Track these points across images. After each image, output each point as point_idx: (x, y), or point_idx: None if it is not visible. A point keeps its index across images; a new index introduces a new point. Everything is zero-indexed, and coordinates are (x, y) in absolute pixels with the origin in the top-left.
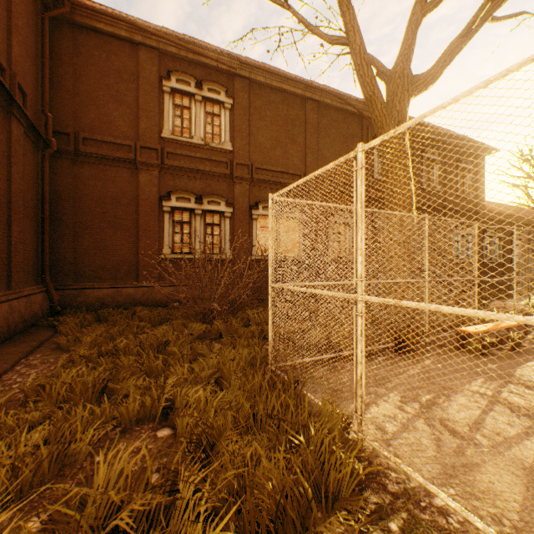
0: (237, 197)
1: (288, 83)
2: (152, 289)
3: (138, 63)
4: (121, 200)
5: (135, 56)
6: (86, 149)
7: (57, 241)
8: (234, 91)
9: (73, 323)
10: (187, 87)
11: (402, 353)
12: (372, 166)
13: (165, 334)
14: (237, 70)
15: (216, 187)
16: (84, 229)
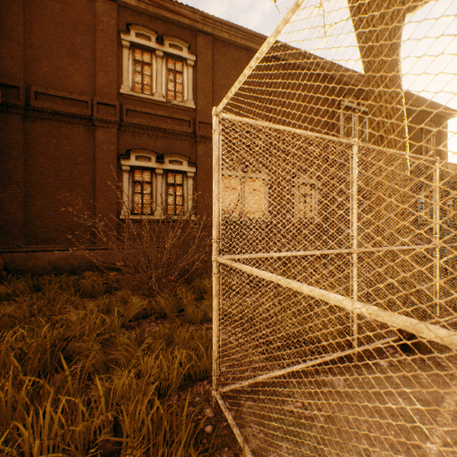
0: (200, 156)
1: (253, 40)
2: (109, 252)
3: (95, 16)
4: (77, 158)
5: (92, 8)
6: (38, 104)
7: (6, 201)
8: (196, 47)
9: (0, 293)
10: (147, 41)
11: (412, 351)
12: (338, 127)
13: (86, 316)
14: (200, 25)
15: (178, 146)
16: (37, 189)
